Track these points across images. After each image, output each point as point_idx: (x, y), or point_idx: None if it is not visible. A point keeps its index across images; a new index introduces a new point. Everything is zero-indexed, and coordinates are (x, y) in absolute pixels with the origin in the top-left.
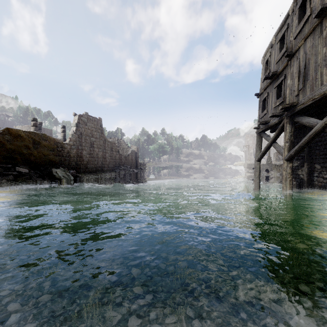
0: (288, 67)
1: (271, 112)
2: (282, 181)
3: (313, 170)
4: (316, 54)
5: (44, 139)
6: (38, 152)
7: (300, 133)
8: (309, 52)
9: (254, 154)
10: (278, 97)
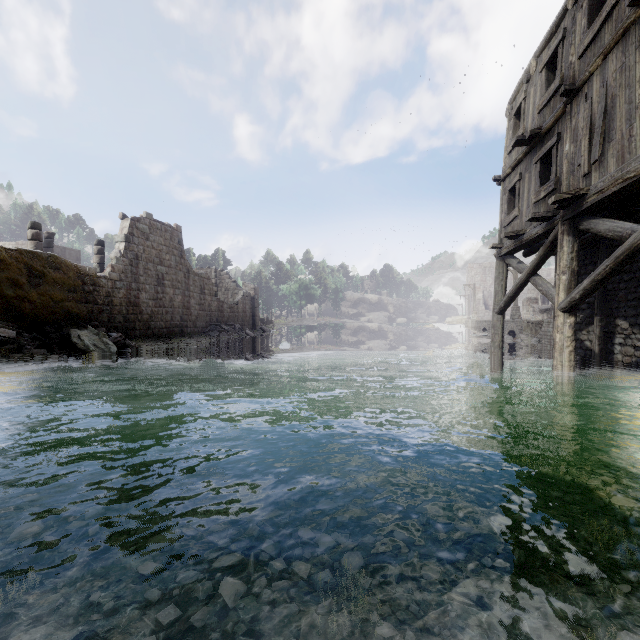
0: (567, 117)
1: (528, 213)
2: (554, 354)
3: (614, 332)
4: (631, 84)
5: (54, 267)
6: (39, 293)
7: (584, 257)
8: (614, 83)
9: (485, 301)
10: (543, 182)
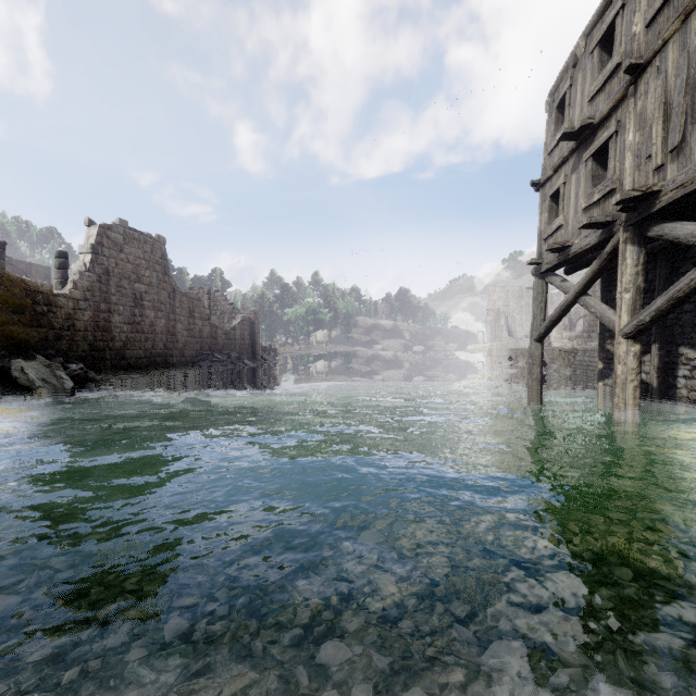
0: (630, 100)
1: (576, 221)
2: (615, 390)
3: (676, 363)
4: None
5: None
6: None
7: None
8: None
9: (508, 327)
10: (596, 183)
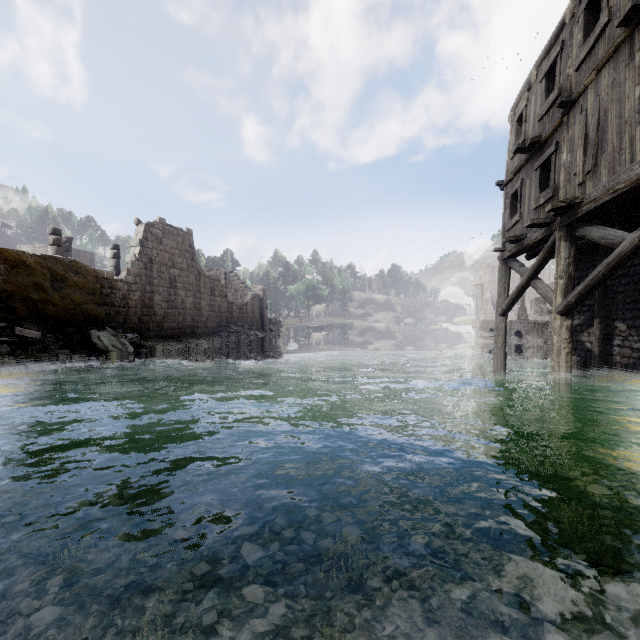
0: (564, 127)
1: (529, 218)
2: (552, 356)
3: (613, 334)
4: (621, 100)
5: (75, 272)
6: (61, 296)
7: (585, 260)
8: (606, 97)
9: (493, 301)
10: (543, 189)
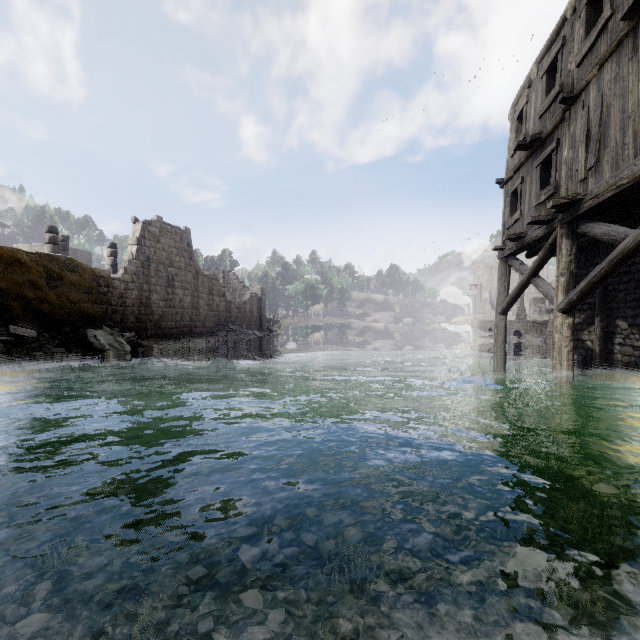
0: (565, 123)
1: (529, 216)
2: (553, 354)
3: (614, 332)
4: (624, 94)
5: (71, 270)
6: (57, 295)
7: (585, 258)
8: (609, 92)
9: (492, 301)
10: (544, 186)
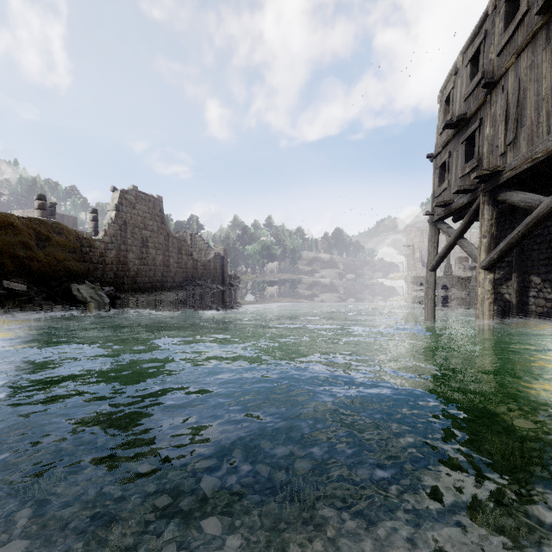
0: (487, 105)
1: (456, 186)
2: (477, 305)
3: (528, 286)
4: (538, 79)
5: (58, 232)
6: (45, 254)
7: (504, 222)
8: (525, 78)
9: (422, 259)
10: (468, 160)
